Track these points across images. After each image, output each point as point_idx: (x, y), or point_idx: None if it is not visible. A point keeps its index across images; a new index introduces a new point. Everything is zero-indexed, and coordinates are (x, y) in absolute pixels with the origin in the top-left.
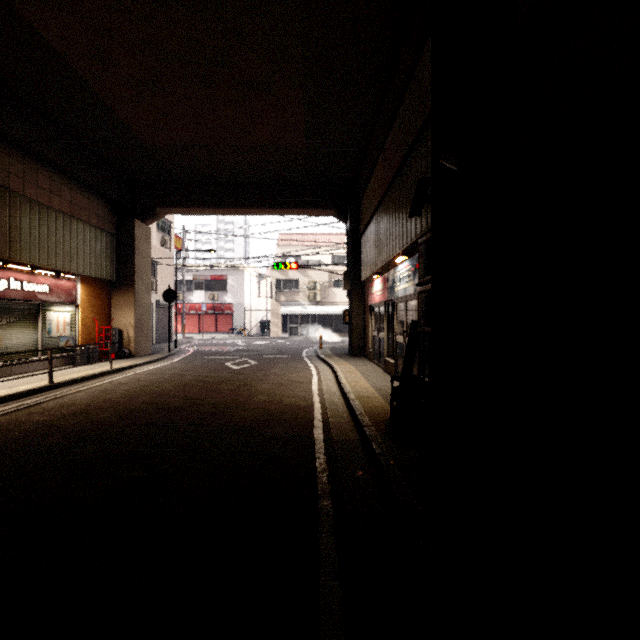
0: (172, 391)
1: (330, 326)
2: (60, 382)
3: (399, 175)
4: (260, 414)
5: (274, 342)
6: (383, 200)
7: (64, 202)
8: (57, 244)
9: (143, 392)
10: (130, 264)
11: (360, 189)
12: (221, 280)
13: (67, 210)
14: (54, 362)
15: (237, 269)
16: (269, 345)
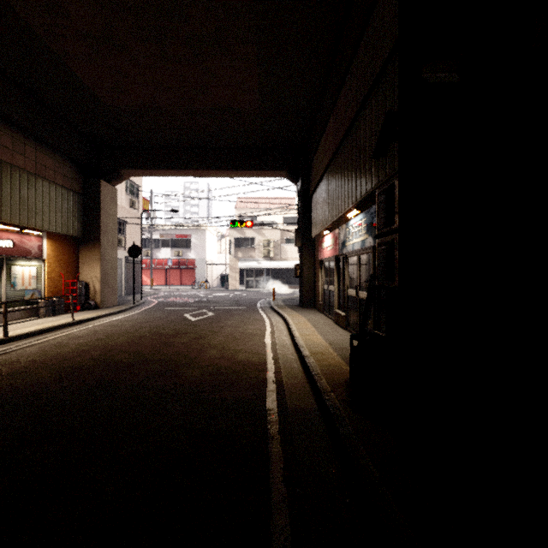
0: (125, 345)
1: (282, 279)
2: (15, 335)
3: (352, 129)
4: (210, 373)
5: (232, 294)
6: (334, 158)
7: (28, 161)
8: (21, 201)
9: (95, 346)
10: (96, 222)
11: (311, 151)
12: (185, 238)
13: (32, 169)
14: (19, 314)
15: (199, 229)
16: (227, 296)
